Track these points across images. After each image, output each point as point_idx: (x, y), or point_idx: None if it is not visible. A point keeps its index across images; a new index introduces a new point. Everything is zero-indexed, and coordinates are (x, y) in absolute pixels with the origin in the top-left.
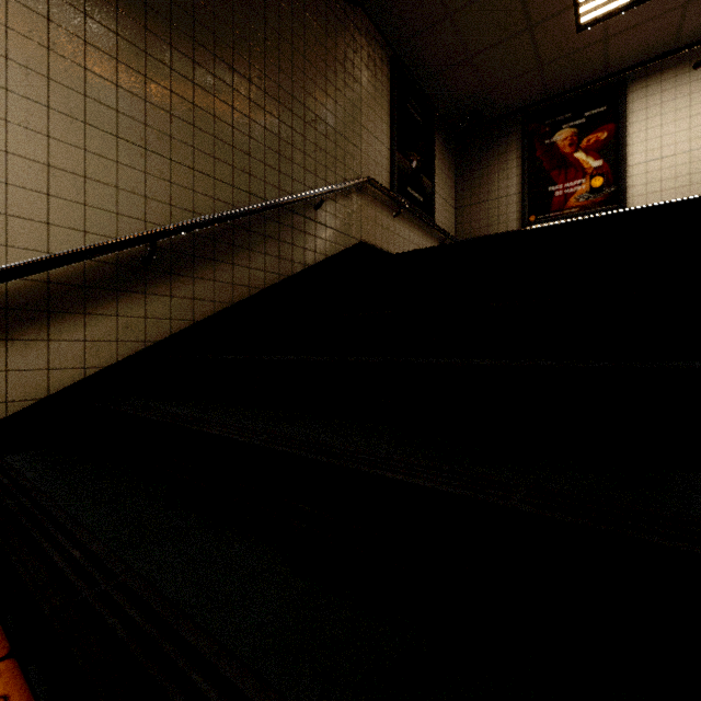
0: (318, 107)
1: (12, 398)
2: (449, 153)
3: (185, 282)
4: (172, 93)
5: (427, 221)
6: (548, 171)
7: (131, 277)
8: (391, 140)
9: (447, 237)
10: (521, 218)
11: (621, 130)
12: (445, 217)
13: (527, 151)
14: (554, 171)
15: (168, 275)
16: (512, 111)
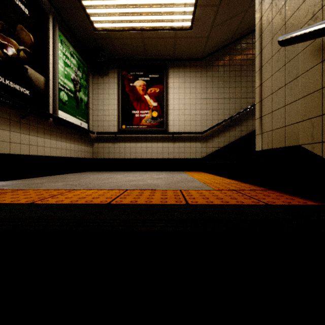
0: None
1: (207, 152)
2: None
3: (238, 127)
4: (235, 82)
5: None
6: None
7: (226, 128)
8: None
9: None
10: None
11: None
12: None
13: None
14: None
15: (234, 126)
16: None
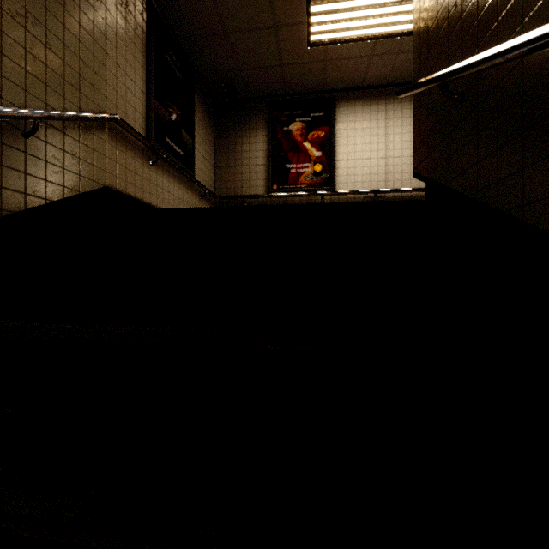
0: (30, 1)
1: None
2: (209, 117)
3: None
4: None
5: (187, 175)
6: (286, 152)
7: None
8: (147, 84)
9: (207, 192)
10: (267, 185)
11: (333, 133)
12: (205, 173)
13: (271, 132)
14: (290, 153)
15: None
16: (260, 96)
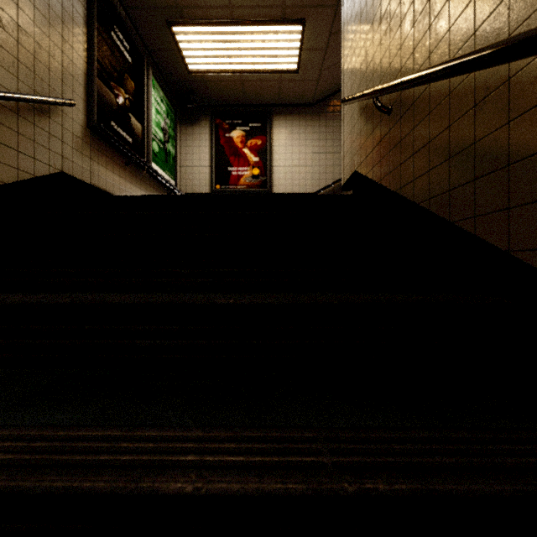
0: None
1: None
2: None
3: None
4: None
5: None
6: None
7: None
8: None
9: None
10: None
11: None
12: None
13: None
14: None
15: None
16: None
